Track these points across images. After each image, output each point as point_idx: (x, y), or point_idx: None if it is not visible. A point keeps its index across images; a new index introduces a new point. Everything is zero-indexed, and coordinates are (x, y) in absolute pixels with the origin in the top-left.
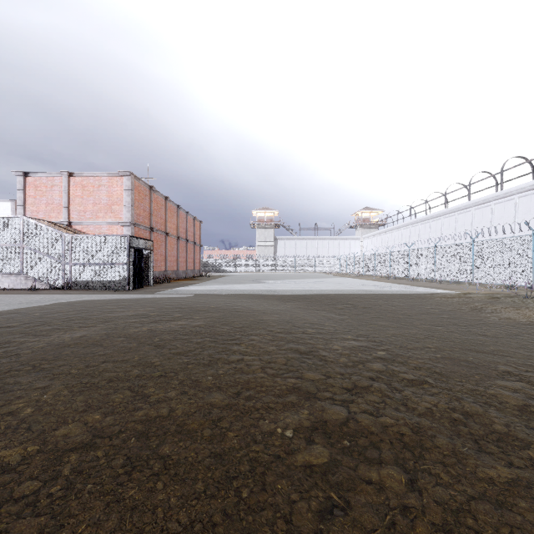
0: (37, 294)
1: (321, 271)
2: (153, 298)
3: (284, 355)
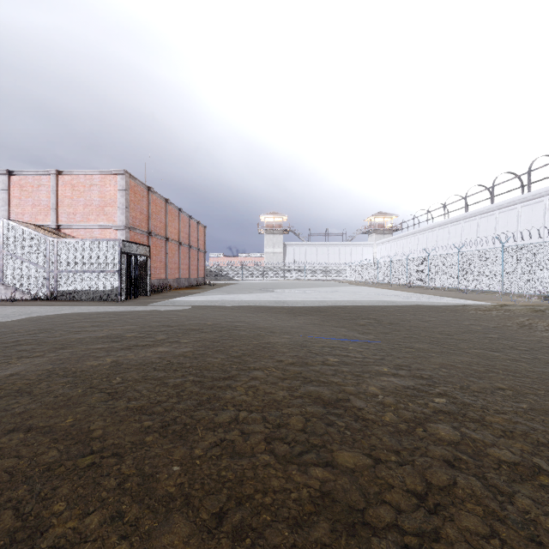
0: (14, 305)
1: (332, 279)
2: (143, 311)
3: (301, 410)
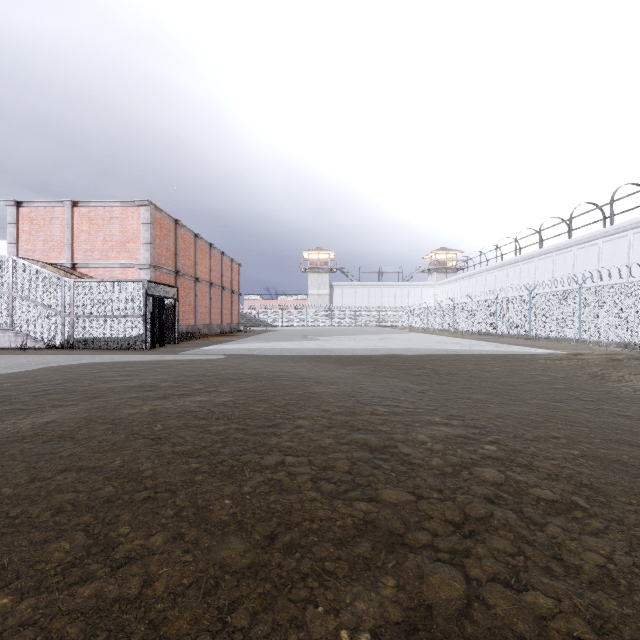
0: (26, 354)
1: (387, 325)
2: (173, 360)
3: (347, 455)
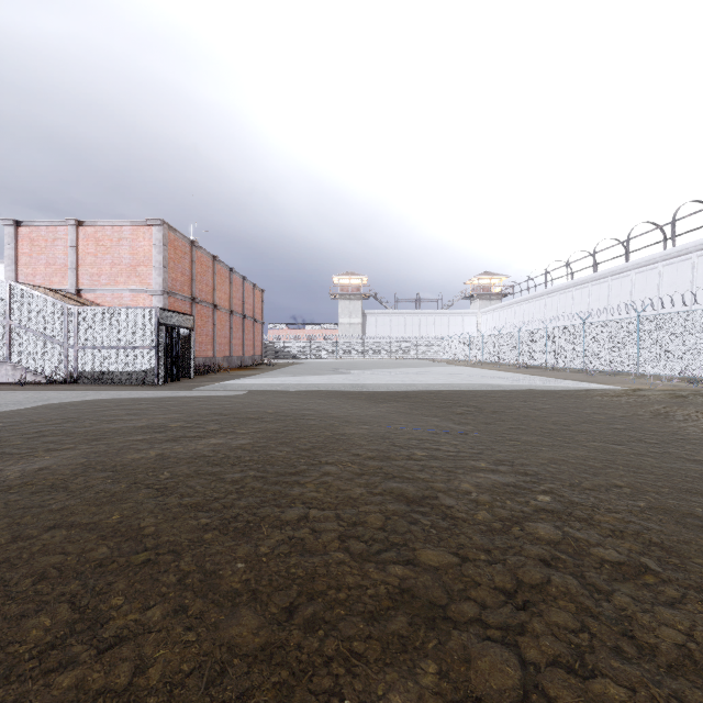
0: (25, 390)
1: (425, 357)
2: (188, 397)
3: (381, 507)
